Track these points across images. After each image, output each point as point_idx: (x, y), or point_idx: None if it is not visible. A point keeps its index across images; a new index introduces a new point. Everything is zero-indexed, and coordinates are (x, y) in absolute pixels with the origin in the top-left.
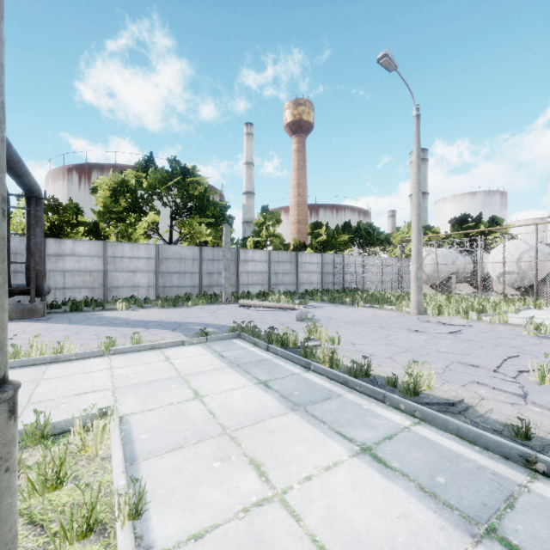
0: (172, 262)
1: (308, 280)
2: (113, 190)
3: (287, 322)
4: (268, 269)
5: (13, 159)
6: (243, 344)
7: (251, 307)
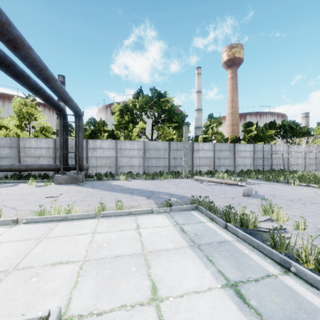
0: (152, 151)
1: (242, 163)
2: (120, 110)
3: (235, 197)
4: (213, 155)
5: (59, 90)
6: (201, 217)
7: (203, 181)
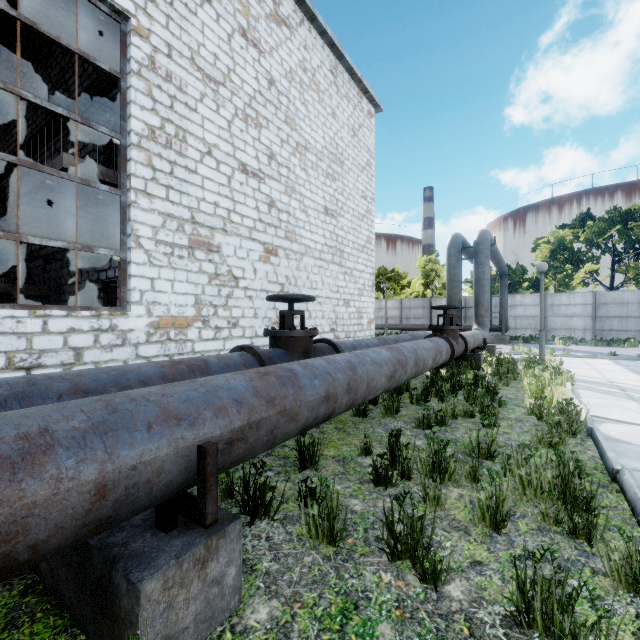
0: (610, 307)
1: None
2: (551, 252)
3: None
4: None
5: (502, 264)
6: None
7: None
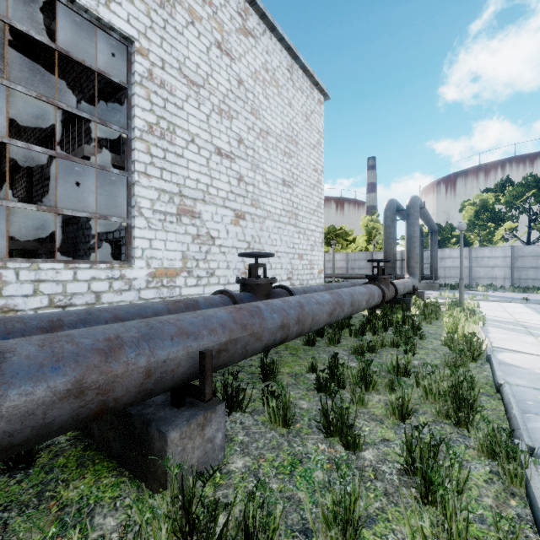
0: (527, 259)
1: None
2: (476, 212)
3: None
4: None
5: (431, 223)
6: None
7: None
